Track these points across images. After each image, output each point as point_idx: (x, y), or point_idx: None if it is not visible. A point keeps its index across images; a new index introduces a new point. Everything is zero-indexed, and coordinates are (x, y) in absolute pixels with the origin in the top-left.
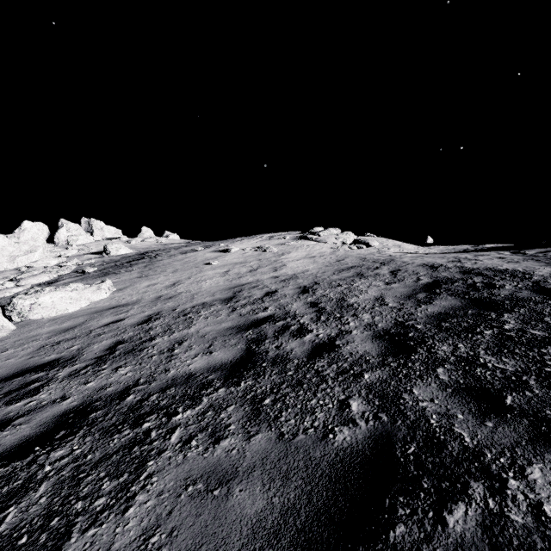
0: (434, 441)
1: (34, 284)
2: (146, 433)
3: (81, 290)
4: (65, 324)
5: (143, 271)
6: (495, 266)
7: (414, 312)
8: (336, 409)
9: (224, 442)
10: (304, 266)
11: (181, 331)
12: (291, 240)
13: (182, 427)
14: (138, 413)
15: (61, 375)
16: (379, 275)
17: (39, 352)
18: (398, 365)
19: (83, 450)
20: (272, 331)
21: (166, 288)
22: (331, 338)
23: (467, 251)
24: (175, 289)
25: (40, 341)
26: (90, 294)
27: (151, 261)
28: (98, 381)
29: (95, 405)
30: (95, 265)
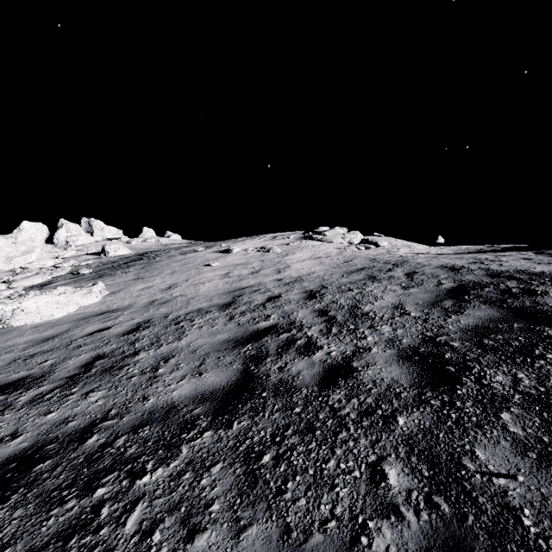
0: None
1: (26, 286)
2: (96, 509)
3: (69, 294)
4: (46, 332)
5: (139, 273)
6: (527, 268)
7: (444, 324)
8: (365, 481)
9: (200, 538)
10: (309, 268)
11: (169, 344)
12: (295, 240)
13: (145, 501)
14: (94, 468)
15: (22, 401)
16: (393, 278)
17: (8, 368)
18: (442, 404)
19: (3, 537)
20: (275, 347)
21: (161, 292)
22: (347, 358)
23: (483, 252)
24: (170, 293)
25: (13, 353)
26: (80, 298)
27: (150, 262)
28: (61, 411)
29: (46, 449)
30: (91, 266)
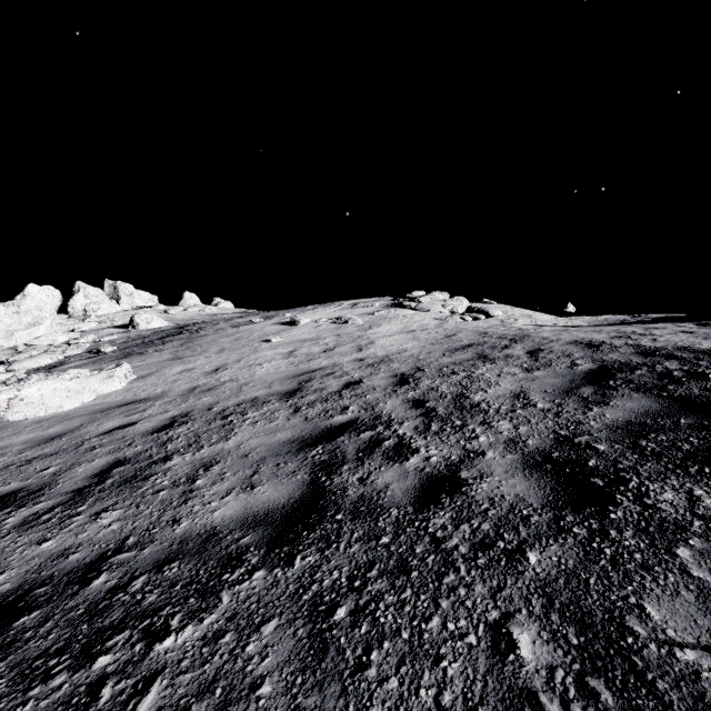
0: None
1: (30, 369)
2: (93, 688)
3: (84, 378)
4: (52, 429)
5: (177, 351)
6: (690, 344)
7: (583, 419)
8: (485, 651)
9: None
10: (400, 344)
11: (213, 446)
12: (381, 309)
13: (165, 677)
14: (97, 625)
15: (9, 524)
16: (511, 358)
17: None
18: (589, 533)
19: None
20: (354, 450)
21: (205, 376)
22: (452, 466)
23: (628, 323)
24: (217, 377)
25: (6, 457)
26: (98, 384)
27: (191, 337)
28: (61, 539)
29: (35, 594)
30: (116, 343)
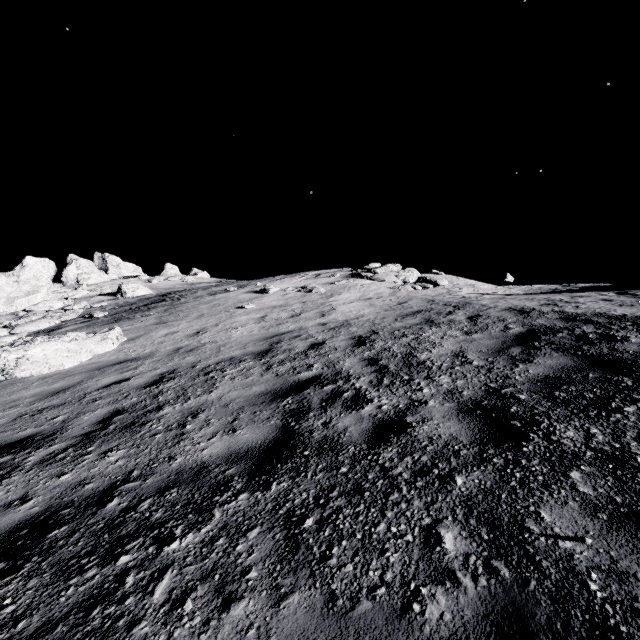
0: (610, 637)
1: (31, 332)
2: (120, 577)
3: (82, 340)
4: (56, 384)
5: (162, 316)
6: (606, 311)
7: (510, 374)
8: (419, 545)
9: (237, 607)
10: (358, 310)
11: (198, 398)
12: (342, 279)
13: (175, 568)
14: (116, 535)
15: (31, 461)
16: (454, 323)
17: (13, 424)
18: (505, 462)
19: (18, 608)
20: (318, 400)
21: (187, 338)
22: (400, 412)
23: (558, 292)
24: (198, 339)
25: (19, 408)
26: (94, 346)
27: (173, 304)
28: (76, 473)
29: (61, 514)
30: (106, 309)
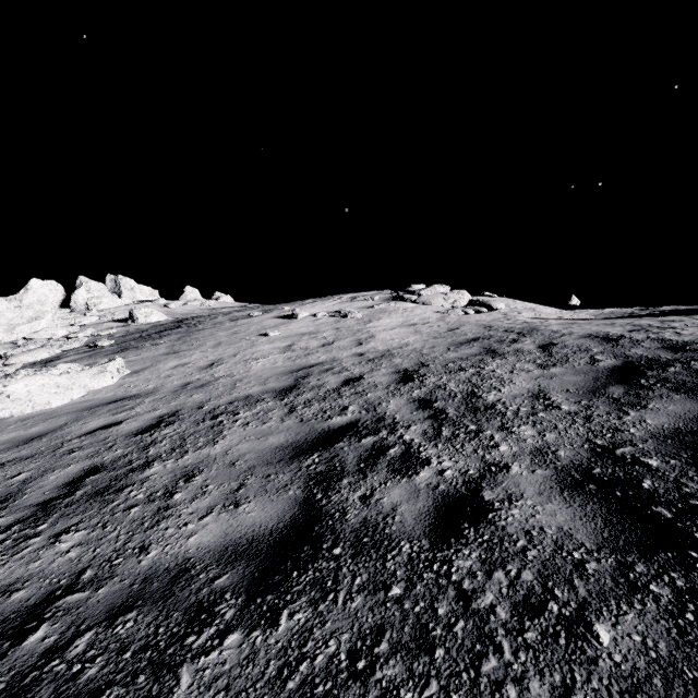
0: None
1: (27, 363)
2: None
3: (75, 373)
4: (34, 428)
5: (174, 345)
6: None
7: (620, 424)
8: None
9: None
10: (401, 338)
11: (198, 451)
12: (381, 302)
13: None
14: None
15: None
16: (522, 353)
17: None
18: (675, 595)
19: None
20: (354, 459)
21: (199, 371)
22: (471, 482)
23: (637, 316)
24: (211, 372)
25: None
26: (89, 380)
27: (189, 331)
28: (9, 569)
29: None
30: (114, 337)
